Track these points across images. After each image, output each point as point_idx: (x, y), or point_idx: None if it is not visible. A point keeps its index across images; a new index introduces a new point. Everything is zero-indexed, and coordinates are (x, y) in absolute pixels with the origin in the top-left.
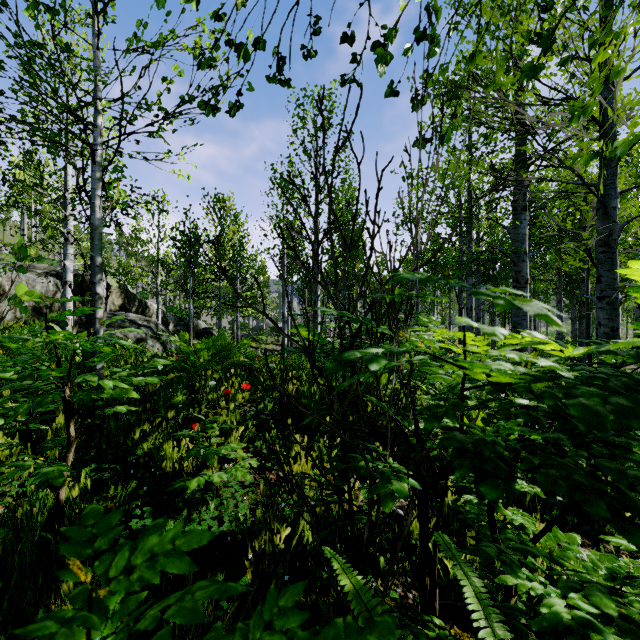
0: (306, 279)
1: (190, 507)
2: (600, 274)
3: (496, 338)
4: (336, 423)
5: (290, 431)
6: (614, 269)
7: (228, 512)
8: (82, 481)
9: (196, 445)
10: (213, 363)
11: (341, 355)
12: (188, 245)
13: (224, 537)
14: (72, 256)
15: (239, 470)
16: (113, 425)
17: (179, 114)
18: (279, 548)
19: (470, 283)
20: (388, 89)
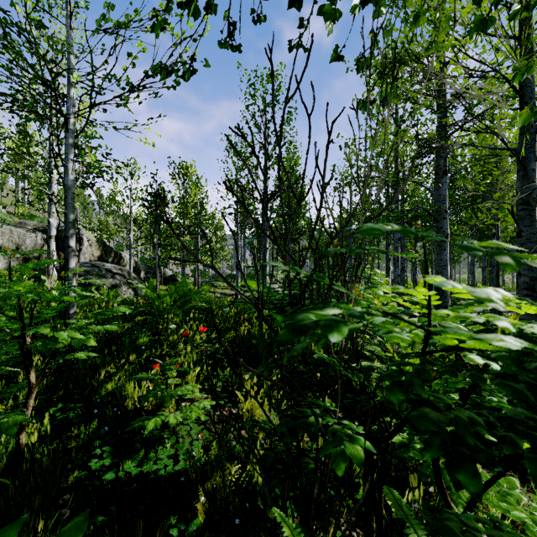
0: (256, 234)
1: (148, 446)
2: (520, 229)
3: (496, 306)
4: (285, 379)
5: (240, 380)
6: (533, 225)
7: (183, 450)
8: (46, 422)
9: (155, 386)
10: (175, 307)
11: (293, 317)
12: (155, 205)
13: (178, 476)
14: (56, 214)
15: (193, 411)
16: (81, 366)
17: (143, 87)
18: (230, 489)
19: (397, 237)
20: (333, 54)
